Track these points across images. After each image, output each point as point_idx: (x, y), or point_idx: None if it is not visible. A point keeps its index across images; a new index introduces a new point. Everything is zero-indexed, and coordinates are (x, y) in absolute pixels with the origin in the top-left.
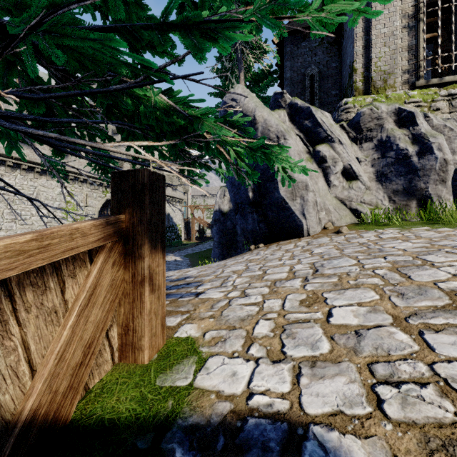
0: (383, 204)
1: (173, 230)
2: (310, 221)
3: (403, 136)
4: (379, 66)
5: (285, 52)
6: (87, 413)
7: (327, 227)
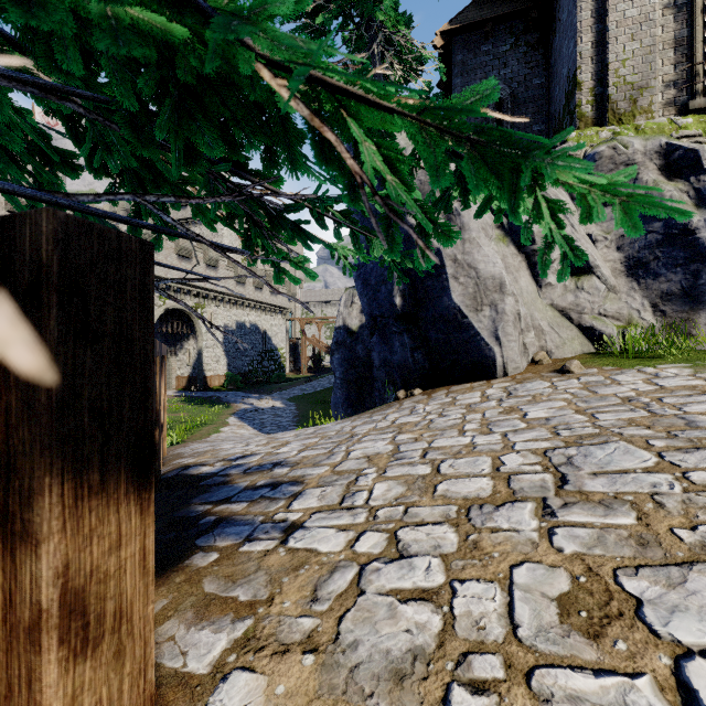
0: (643, 318)
1: (273, 358)
2: (509, 349)
3: (679, 194)
4: (623, 75)
5: (455, 62)
6: None
7: (539, 360)
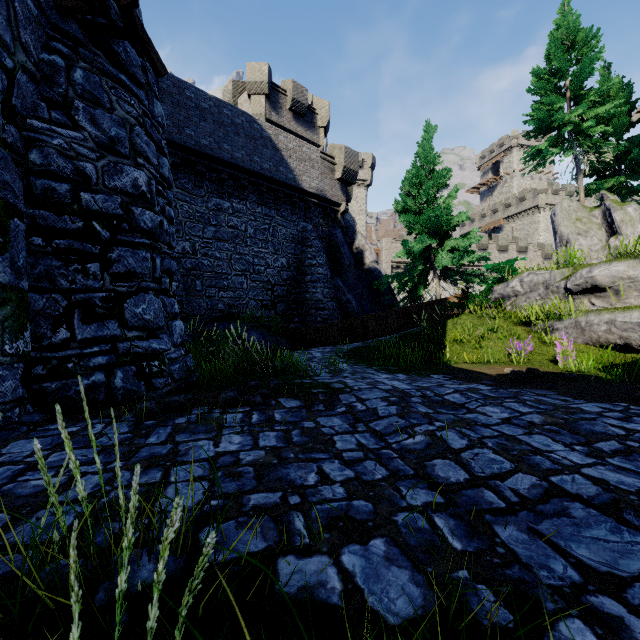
0: None
1: None
2: None
3: None
4: None
5: None
6: None
7: None
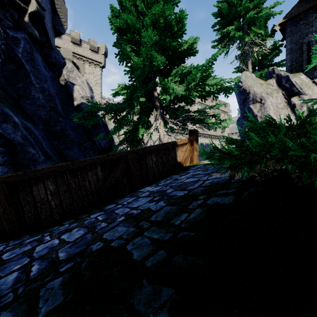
0: None
1: None
2: None
3: None
4: None
5: (286, 32)
6: (186, 166)
7: None
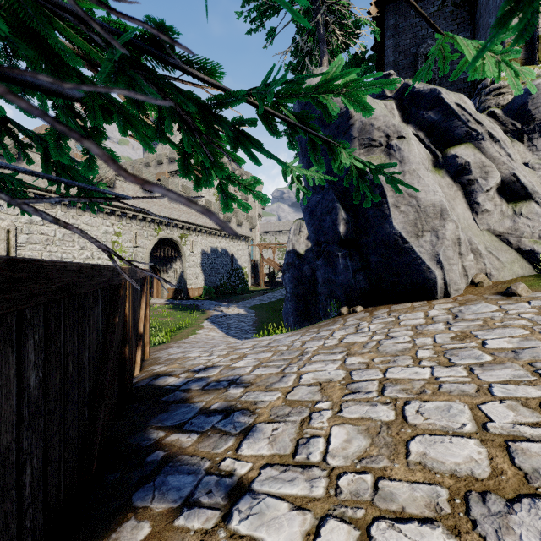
0: None
1: (238, 275)
2: (450, 271)
3: None
4: None
5: (387, 27)
6: None
7: (479, 282)
